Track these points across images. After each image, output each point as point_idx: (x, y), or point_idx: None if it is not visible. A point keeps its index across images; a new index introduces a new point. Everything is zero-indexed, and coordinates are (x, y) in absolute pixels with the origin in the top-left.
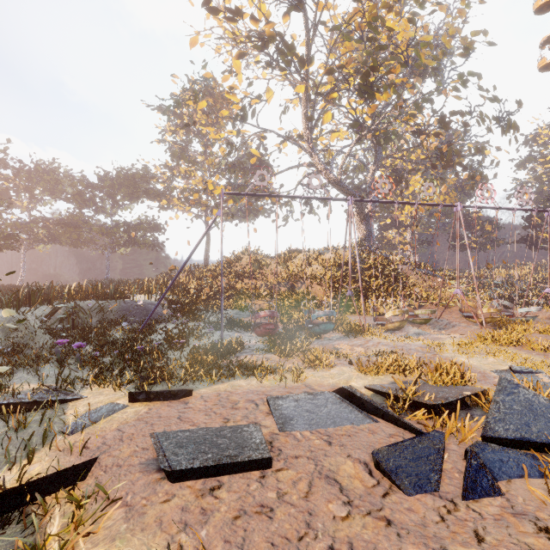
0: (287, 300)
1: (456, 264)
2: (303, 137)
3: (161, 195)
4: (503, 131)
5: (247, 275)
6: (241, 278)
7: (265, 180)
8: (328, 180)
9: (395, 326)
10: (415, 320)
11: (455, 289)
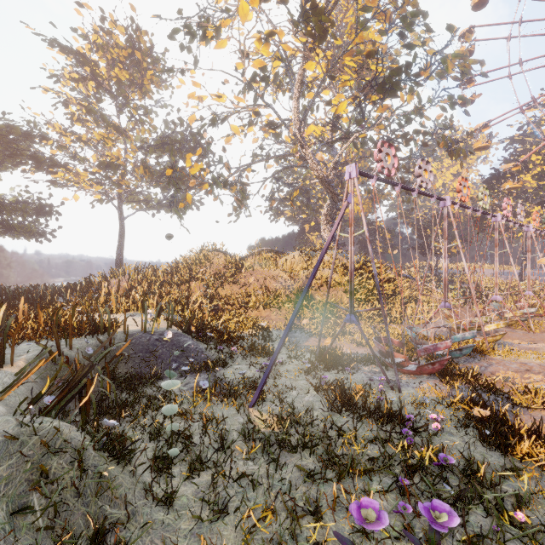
0: (307, 310)
1: (495, 271)
2: (276, 124)
3: (59, 165)
4: (452, 155)
5: (230, 279)
6: (222, 284)
7: (390, 161)
8: (318, 176)
9: (495, 340)
10: (471, 328)
11: (494, 295)
